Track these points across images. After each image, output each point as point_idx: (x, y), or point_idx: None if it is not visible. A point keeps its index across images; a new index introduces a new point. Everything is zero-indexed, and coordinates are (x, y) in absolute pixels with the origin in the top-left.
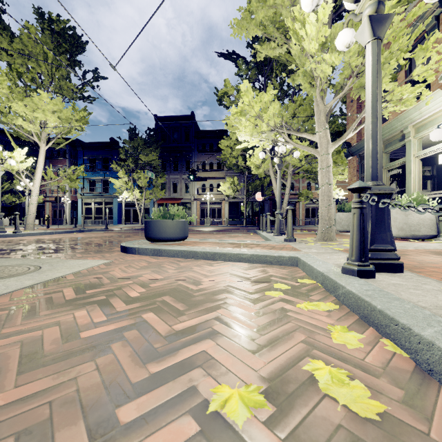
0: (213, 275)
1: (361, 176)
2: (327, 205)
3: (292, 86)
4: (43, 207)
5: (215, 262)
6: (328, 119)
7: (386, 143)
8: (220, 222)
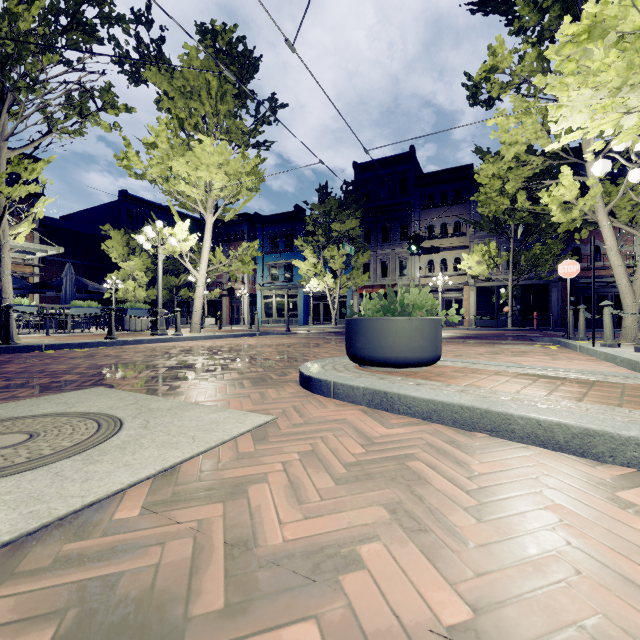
0: None
1: None
2: None
3: None
4: (220, 303)
5: (609, 474)
6: None
7: None
8: (460, 321)
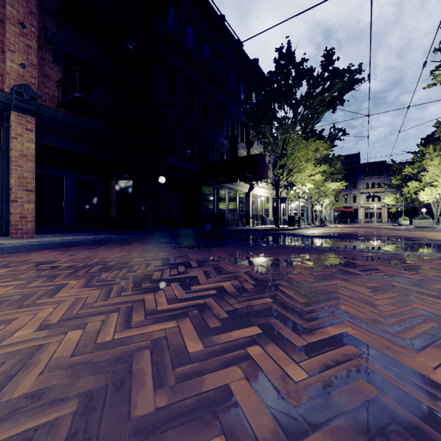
0: None
1: None
2: None
3: None
4: None
5: None
6: None
7: None
8: (380, 221)
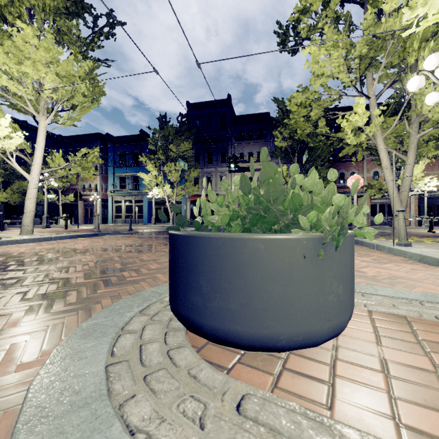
0: None
1: None
2: None
3: None
4: (75, 206)
5: None
6: None
7: None
8: None
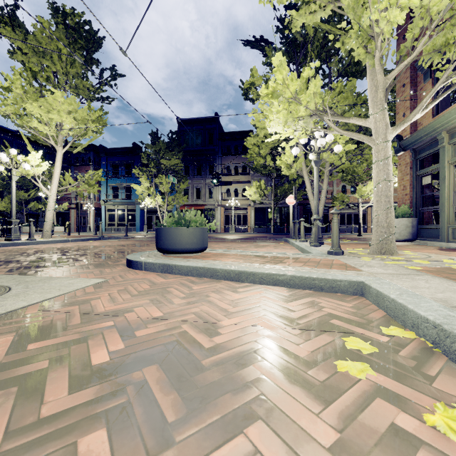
0: (237, 311)
1: (416, 174)
2: (385, 208)
3: (329, 73)
4: (68, 214)
5: (241, 285)
6: (387, 96)
7: (452, 131)
8: (246, 229)
